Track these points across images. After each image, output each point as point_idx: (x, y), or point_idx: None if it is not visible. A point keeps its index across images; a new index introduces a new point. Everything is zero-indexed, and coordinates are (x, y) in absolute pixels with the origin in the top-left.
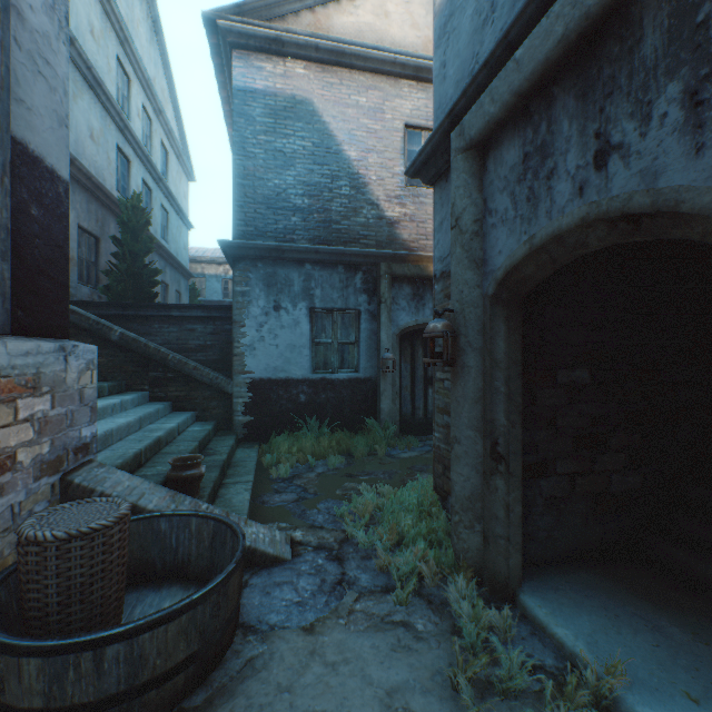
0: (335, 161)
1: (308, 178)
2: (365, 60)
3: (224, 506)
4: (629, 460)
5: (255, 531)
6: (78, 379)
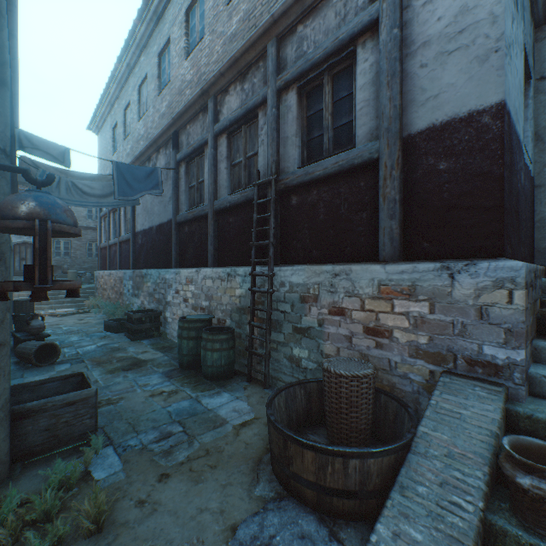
0: None
1: None
2: None
3: None
4: None
5: None
6: (474, 296)
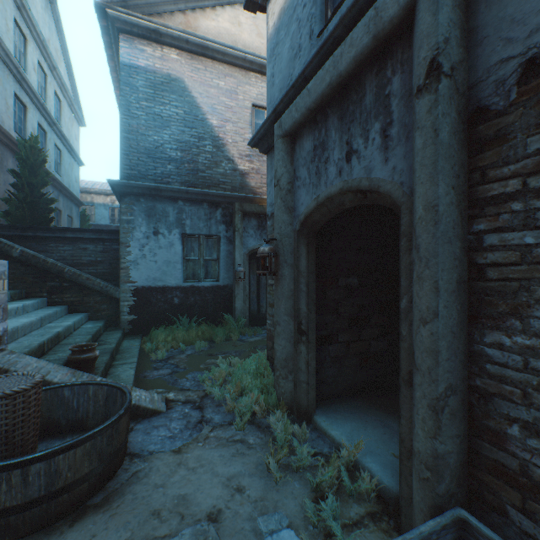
0: (201, 126)
1: (181, 137)
2: (224, 55)
3: (114, 380)
4: (381, 331)
5: (138, 394)
6: None
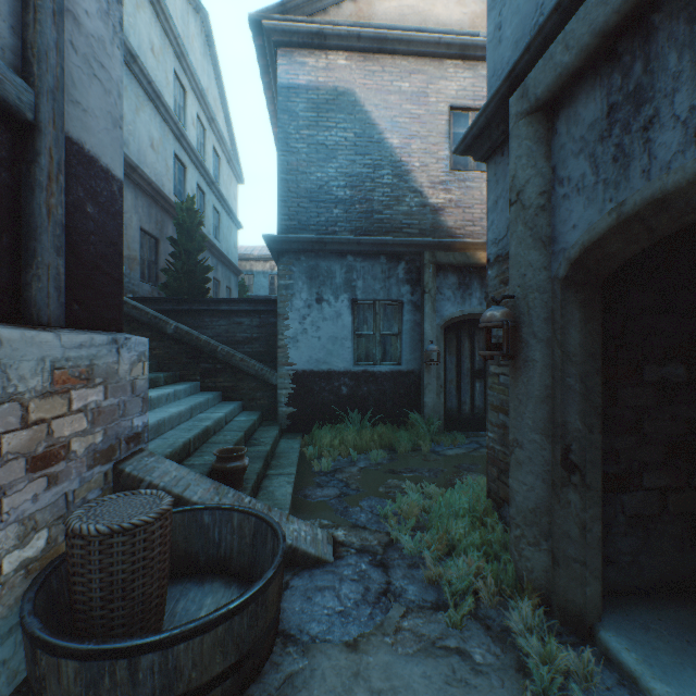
0: (377, 150)
1: (350, 169)
2: (408, 44)
3: (266, 499)
4: None
5: (296, 528)
6: (130, 371)
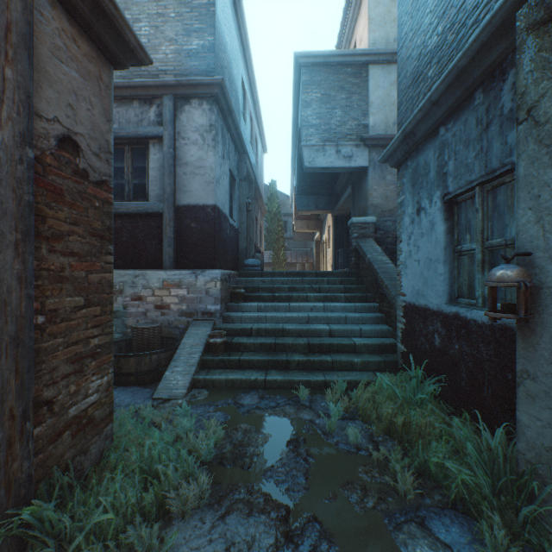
0: None
1: None
2: None
3: (223, 371)
4: None
5: (178, 378)
6: (205, 285)
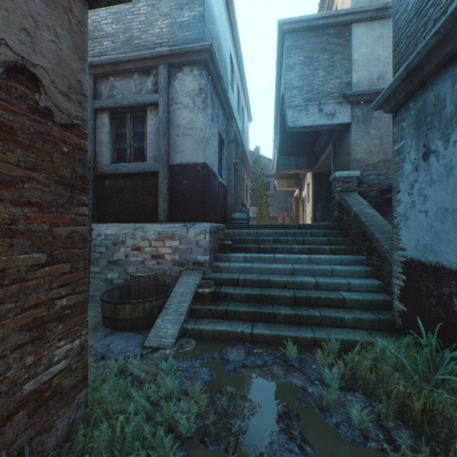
0: None
1: None
2: None
3: (210, 321)
4: None
5: (168, 327)
6: (195, 237)
